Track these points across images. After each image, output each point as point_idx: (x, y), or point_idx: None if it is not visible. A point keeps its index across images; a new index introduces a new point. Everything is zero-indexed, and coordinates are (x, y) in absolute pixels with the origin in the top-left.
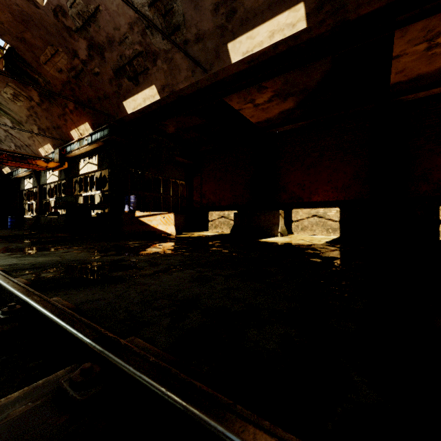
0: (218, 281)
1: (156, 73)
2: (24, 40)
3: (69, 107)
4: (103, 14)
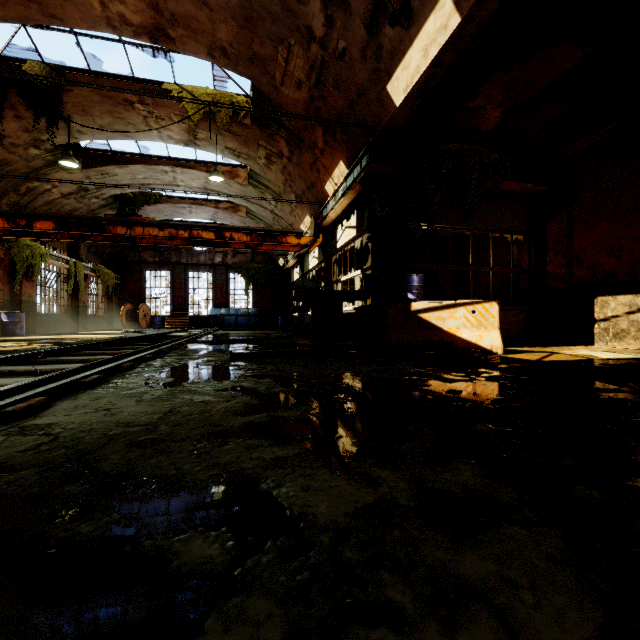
0: None
1: None
2: (255, 57)
3: (318, 146)
4: None
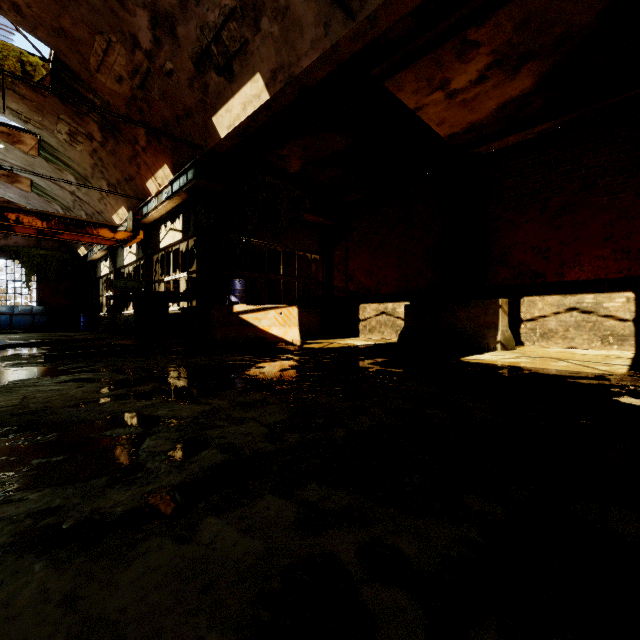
0: None
1: (261, 47)
2: (63, 32)
3: (140, 143)
4: None
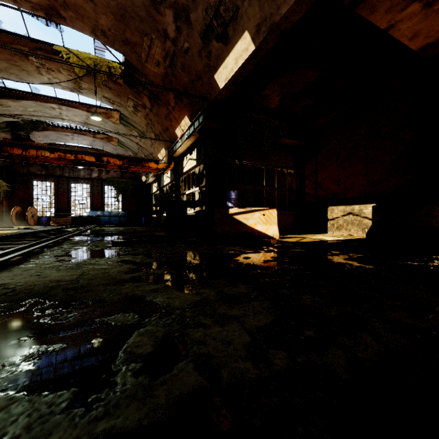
0: None
1: (248, 9)
2: (127, 41)
3: (171, 104)
4: None
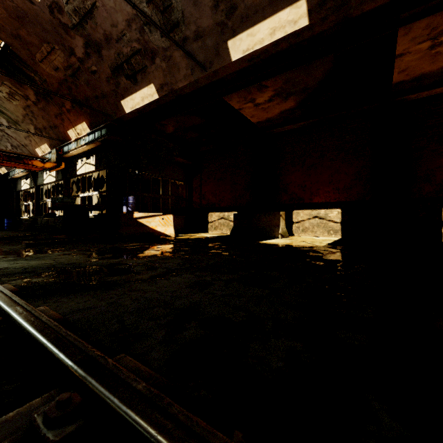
0: (217, 287)
1: (155, 71)
2: (19, 37)
3: (66, 107)
4: (100, 11)
